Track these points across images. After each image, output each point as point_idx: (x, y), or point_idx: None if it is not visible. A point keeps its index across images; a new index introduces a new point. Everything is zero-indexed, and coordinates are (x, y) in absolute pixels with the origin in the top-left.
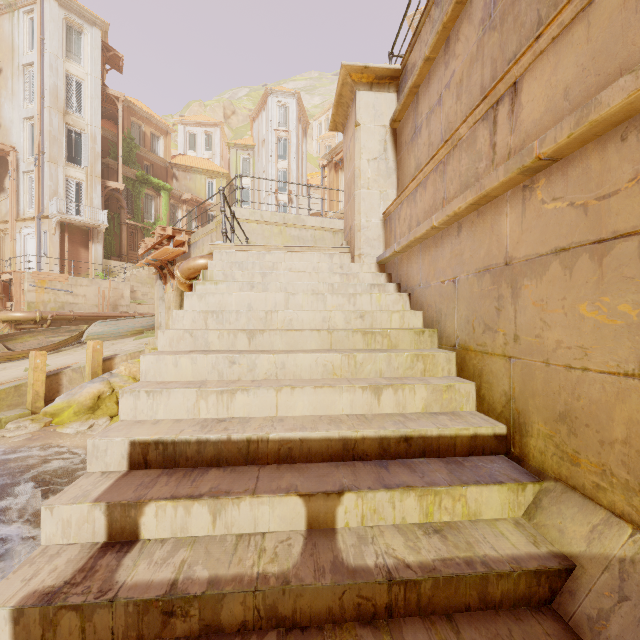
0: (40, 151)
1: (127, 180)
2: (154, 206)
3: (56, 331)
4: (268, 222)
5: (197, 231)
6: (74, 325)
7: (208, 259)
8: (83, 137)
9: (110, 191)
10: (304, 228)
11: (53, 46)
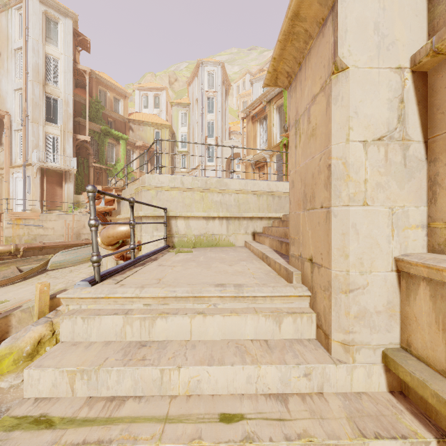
0: (25, 114)
1: (94, 133)
2: (115, 151)
3: (26, 261)
4: (188, 188)
5: (125, 189)
6: (44, 252)
7: (128, 226)
8: (59, 102)
9: (80, 142)
10: (227, 192)
11: (35, 33)
